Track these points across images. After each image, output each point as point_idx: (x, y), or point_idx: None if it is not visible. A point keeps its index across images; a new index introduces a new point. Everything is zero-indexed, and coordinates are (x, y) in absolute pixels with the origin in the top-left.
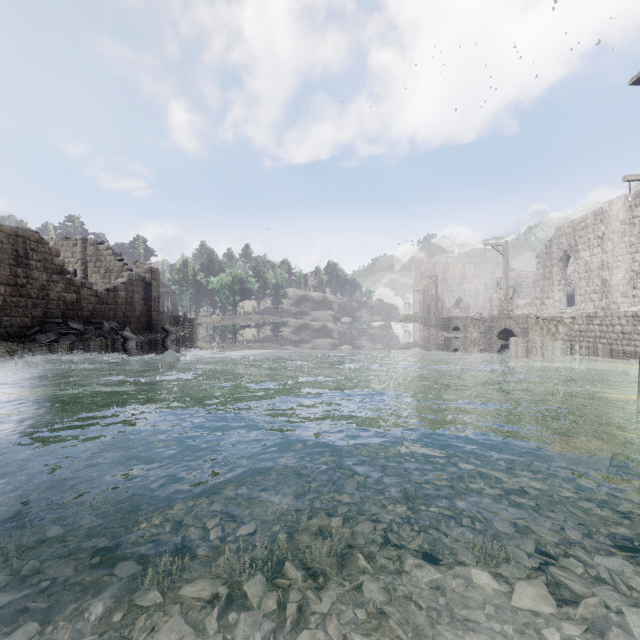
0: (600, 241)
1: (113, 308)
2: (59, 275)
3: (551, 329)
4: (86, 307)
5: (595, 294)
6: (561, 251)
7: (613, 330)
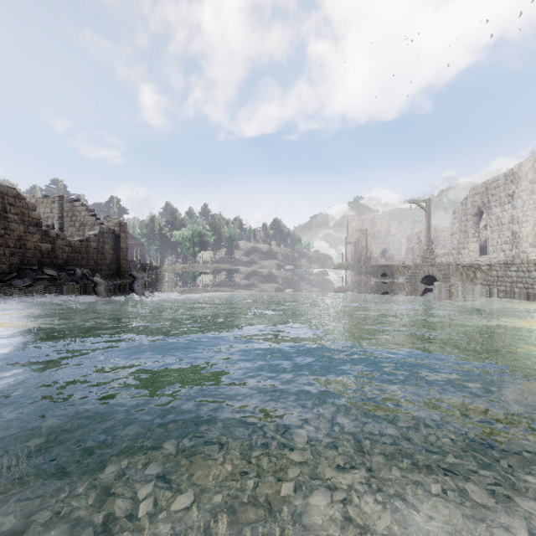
0: (510, 198)
1: (85, 257)
2: (35, 227)
3: (470, 275)
4: (60, 256)
5: (506, 245)
6: (475, 208)
7: (529, 276)
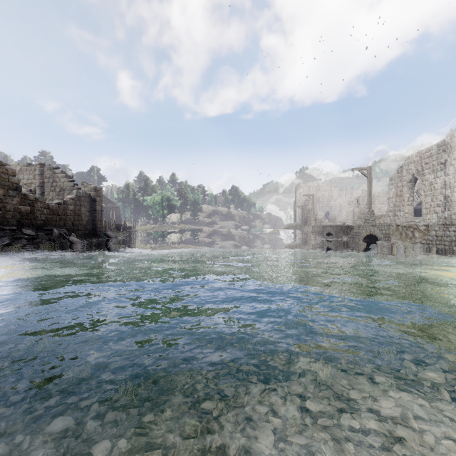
0: (443, 166)
1: (63, 218)
2: (15, 191)
3: (409, 234)
4: (39, 217)
5: (438, 207)
6: (410, 175)
7: None
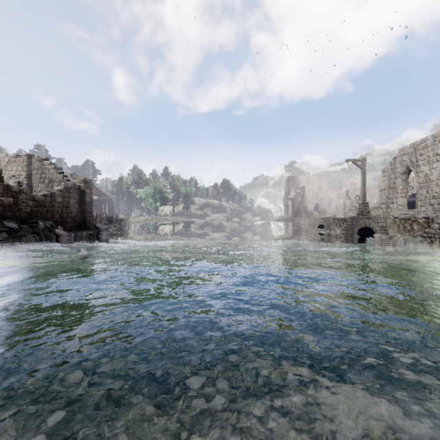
0: (439, 157)
1: (50, 210)
2: None
3: (407, 227)
4: (24, 209)
5: (434, 199)
6: (404, 166)
7: None
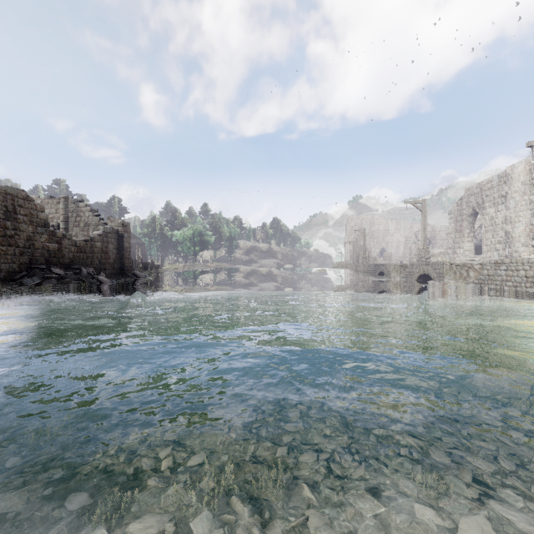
0: (504, 199)
1: (90, 256)
2: (43, 228)
3: (463, 274)
4: (67, 255)
5: (499, 244)
6: (470, 208)
7: (518, 274)
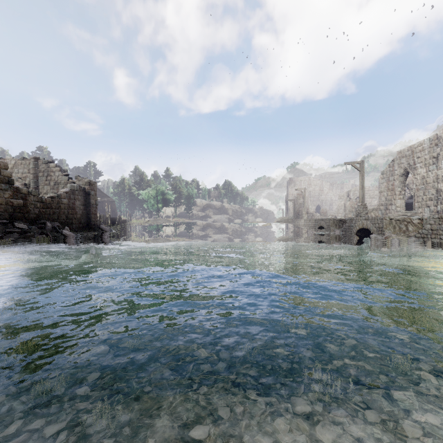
0: (435, 160)
1: (57, 212)
2: (7, 184)
3: (402, 228)
4: (32, 210)
5: (431, 201)
6: (402, 169)
7: None
